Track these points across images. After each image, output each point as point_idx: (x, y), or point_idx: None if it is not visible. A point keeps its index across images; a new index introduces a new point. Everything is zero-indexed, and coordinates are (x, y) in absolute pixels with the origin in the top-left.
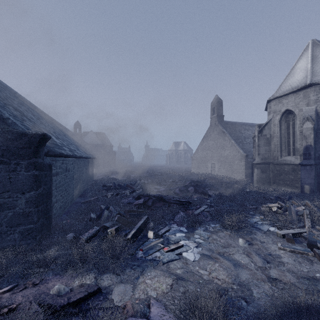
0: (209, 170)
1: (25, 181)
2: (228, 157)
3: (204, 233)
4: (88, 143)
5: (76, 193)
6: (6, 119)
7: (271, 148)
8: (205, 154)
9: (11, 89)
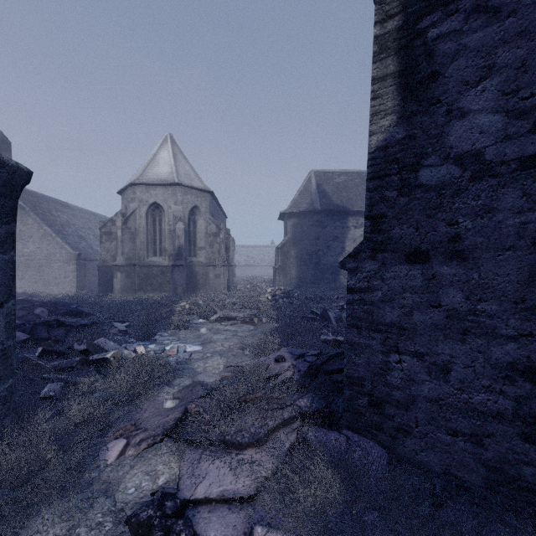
0: None
1: (2, 276)
2: (35, 256)
3: (169, 337)
4: None
5: None
6: None
7: (137, 245)
8: None
9: None
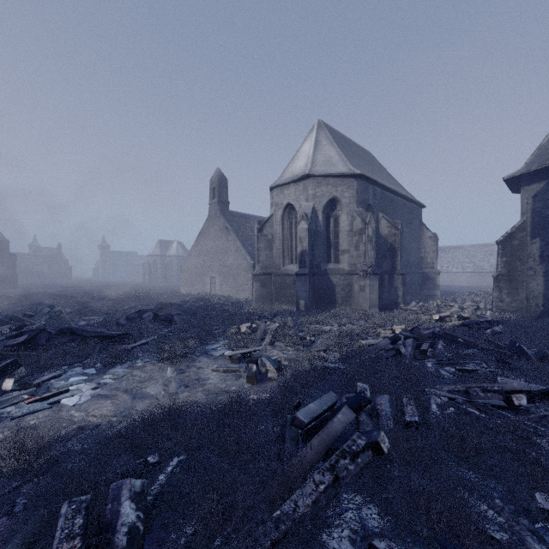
0: (207, 289)
1: None
2: (232, 267)
3: (122, 371)
4: None
5: None
6: None
7: (274, 253)
8: (202, 262)
9: None
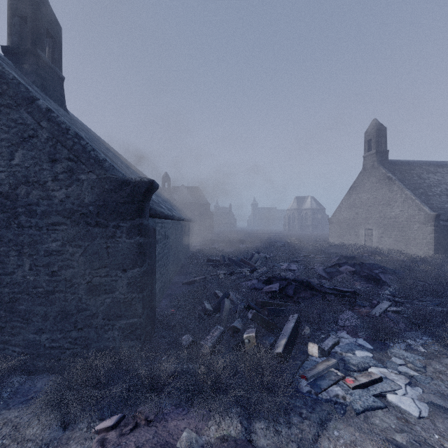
0: (361, 240)
1: (126, 253)
2: (398, 218)
3: (410, 356)
4: (179, 202)
5: (174, 269)
6: (102, 161)
7: None
8: (354, 214)
9: (95, 134)
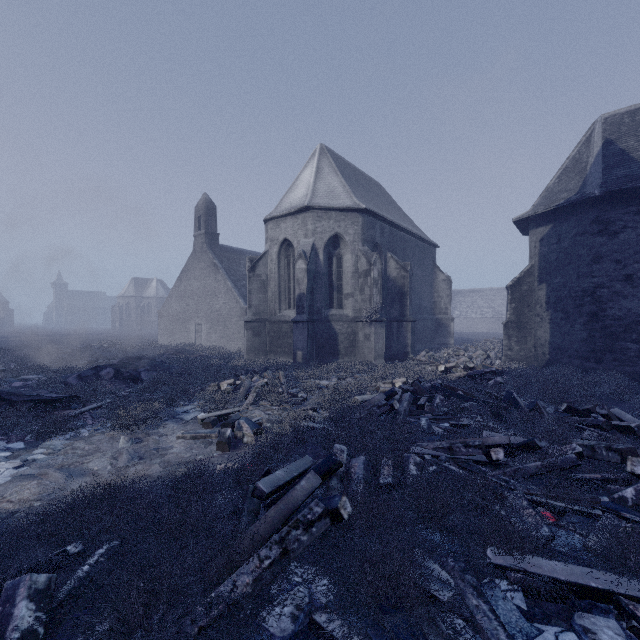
0: (192, 338)
1: None
2: (222, 311)
3: (60, 443)
4: None
5: None
6: None
7: (268, 296)
8: (185, 305)
9: None
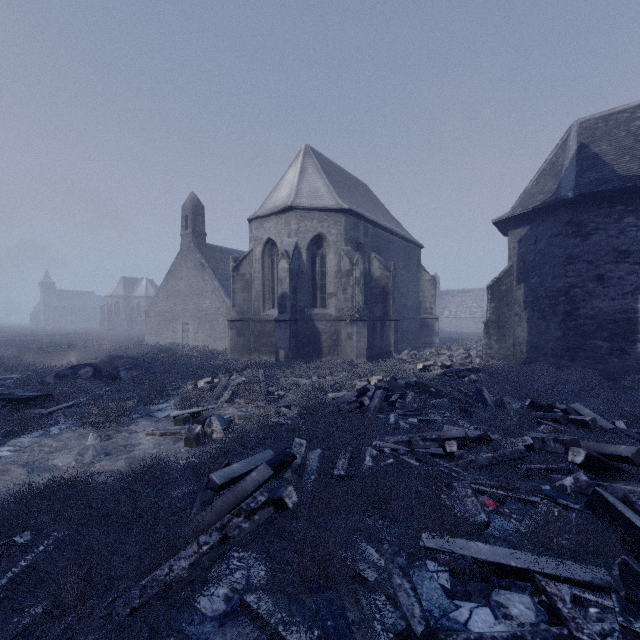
0: (179, 337)
1: None
2: (209, 311)
3: (28, 441)
4: None
5: None
6: None
7: (253, 296)
8: (172, 305)
9: None
